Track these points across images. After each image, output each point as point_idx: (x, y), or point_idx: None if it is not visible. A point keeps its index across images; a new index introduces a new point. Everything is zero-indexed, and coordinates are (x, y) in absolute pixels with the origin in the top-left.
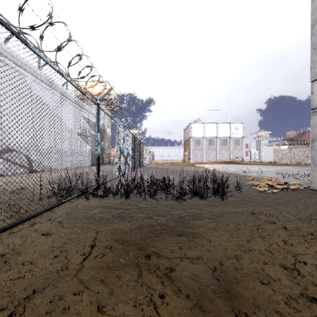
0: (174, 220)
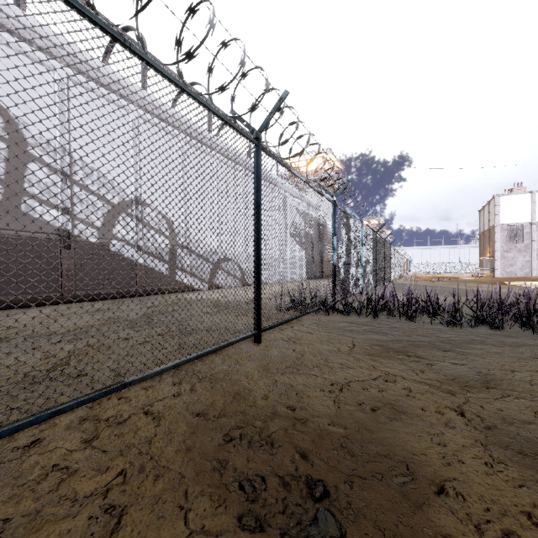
0: (440, 340)
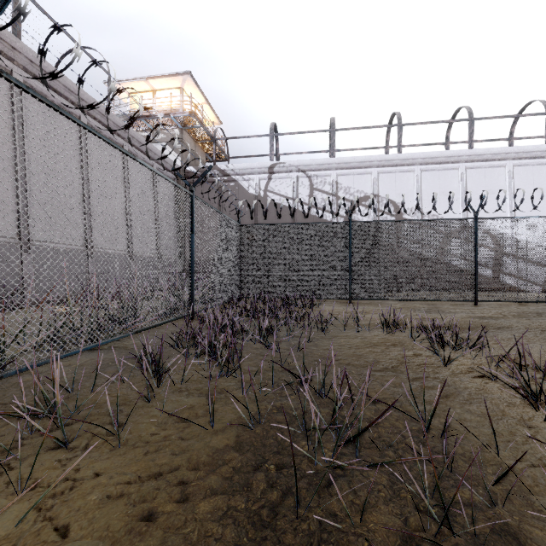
0: None
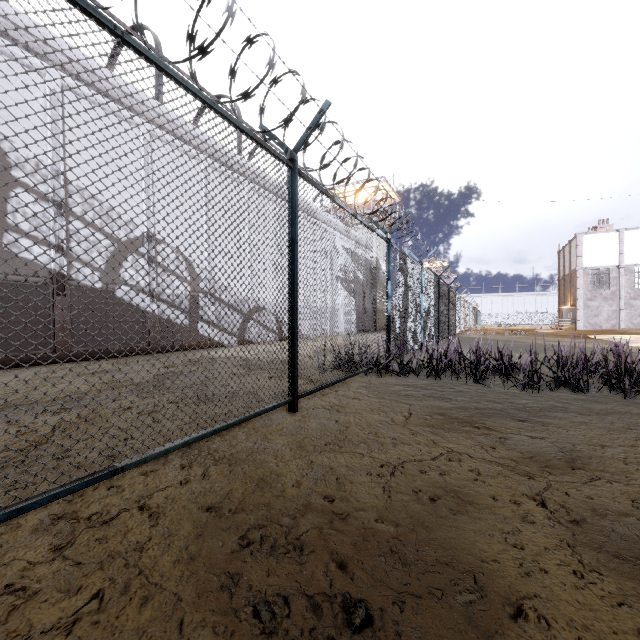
0: (514, 407)
